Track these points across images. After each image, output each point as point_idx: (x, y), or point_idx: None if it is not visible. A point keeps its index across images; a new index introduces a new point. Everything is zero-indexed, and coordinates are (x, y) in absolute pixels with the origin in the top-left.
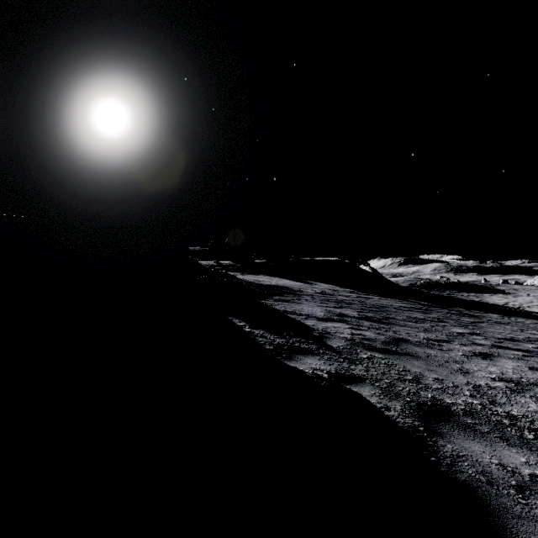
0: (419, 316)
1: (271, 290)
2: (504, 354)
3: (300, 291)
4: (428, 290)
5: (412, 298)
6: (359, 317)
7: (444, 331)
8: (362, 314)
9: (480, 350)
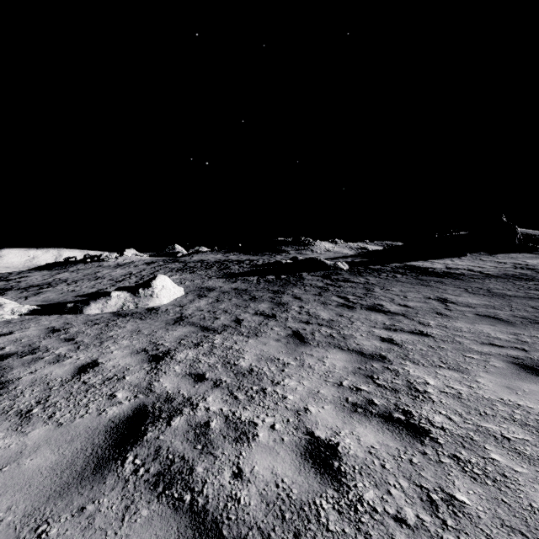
0: None
1: None
2: None
3: None
4: None
5: None
6: None
7: None
8: None
9: None
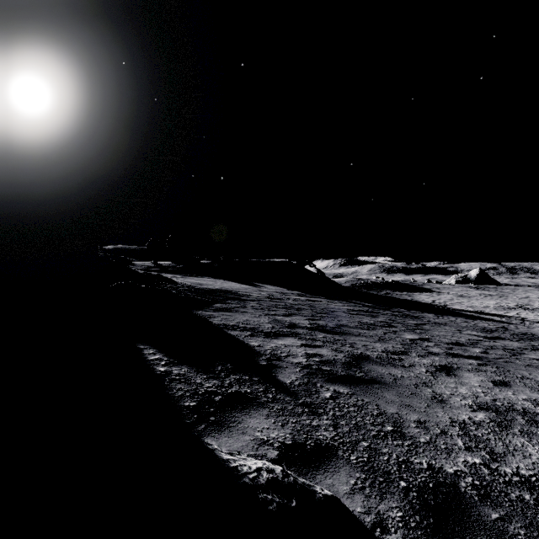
0: (369, 321)
1: (212, 296)
2: (462, 365)
3: (246, 295)
4: (367, 290)
5: (356, 299)
6: (311, 327)
7: (397, 339)
8: (314, 323)
9: (439, 363)
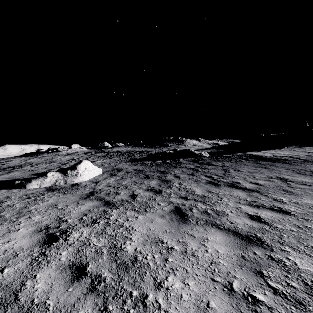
0: None
1: None
2: None
3: None
4: None
5: None
6: None
7: None
8: None
9: None
